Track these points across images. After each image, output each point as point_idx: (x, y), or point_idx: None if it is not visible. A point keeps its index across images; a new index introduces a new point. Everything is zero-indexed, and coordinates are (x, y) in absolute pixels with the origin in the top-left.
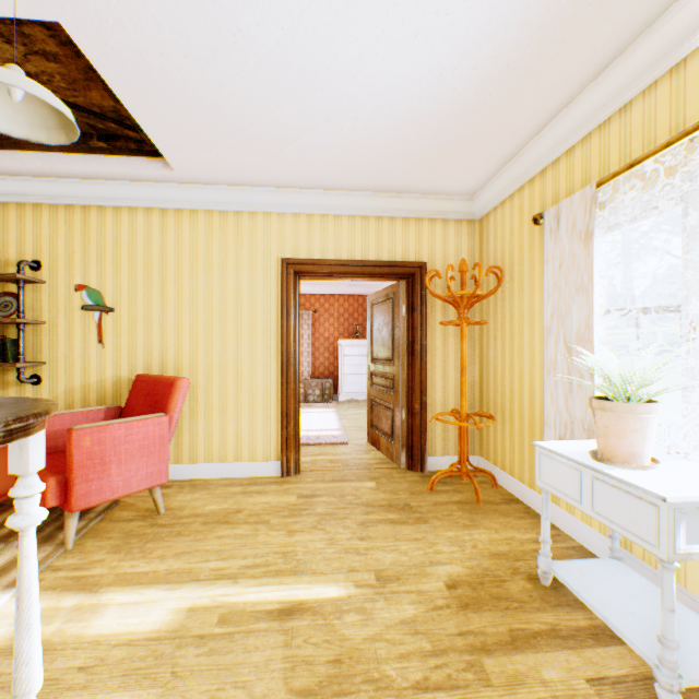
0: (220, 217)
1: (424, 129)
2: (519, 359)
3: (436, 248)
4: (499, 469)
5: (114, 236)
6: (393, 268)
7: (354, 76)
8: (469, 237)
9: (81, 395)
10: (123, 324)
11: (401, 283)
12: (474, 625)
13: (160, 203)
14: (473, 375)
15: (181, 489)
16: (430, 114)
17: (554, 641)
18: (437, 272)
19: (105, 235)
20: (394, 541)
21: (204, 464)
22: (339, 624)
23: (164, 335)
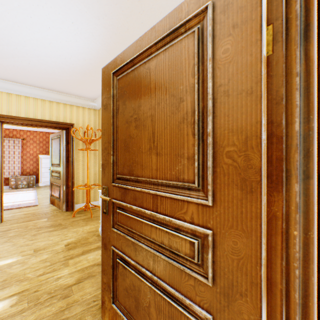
0: None
1: (65, 73)
2: None
3: (80, 118)
4: None
5: None
6: (59, 124)
7: (24, 46)
8: (94, 116)
9: None
10: None
11: (63, 131)
12: (71, 253)
13: None
14: (96, 170)
15: None
16: (66, 69)
17: (96, 249)
18: (77, 129)
19: None
20: (48, 237)
21: None
22: (9, 270)
23: None
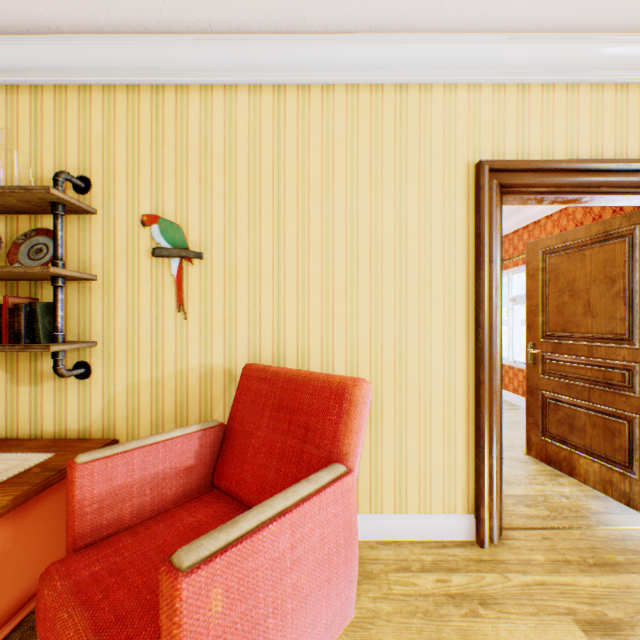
0: (369, 96)
1: None
2: None
3: None
4: None
5: (200, 134)
6: None
7: None
8: None
9: (149, 396)
10: (215, 280)
11: None
12: None
13: (274, 74)
14: None
15: None
16: None
17: None
18: None
19: (186, 132)
20: None
21: None
22: None
23: (279, 297)
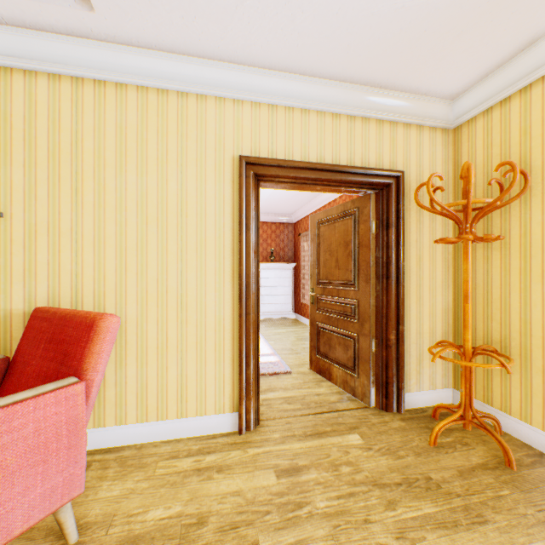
0: (157, 97)
1: None
2: (544, 283)
3: (410, 157)
4: (497, 410)
5: None
6: (368, 176)
7: None
8: (443, 147)
9: None
10: (15, 236)
11: (371, 196)
12: None
13: (71, 68)
14: (447, 299)
15: (104, 472)
16: None
17: None
18: (440, 176)
19: None
20: None
21: (136, 425)
22: None
23: (78, 252)
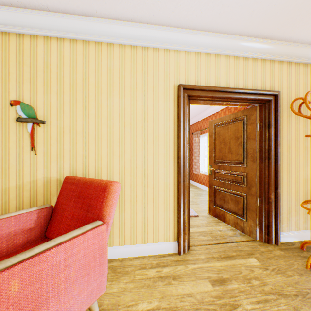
0: (130, 51)
1: None
2: None
3: (283, 82)
4: None
5: (44, 61)
6: (256, 95)
7: None
8: (304, 75)
9: (15, 194)
10: (52, 134)
11: (256, 107)
12: None
13: (83, 35)
14: (306, 173)
15: None
16: None
17: None
18: None
19: (36, 59)
20: None
21: (118, 247)
22: None
23: (86, 144)
